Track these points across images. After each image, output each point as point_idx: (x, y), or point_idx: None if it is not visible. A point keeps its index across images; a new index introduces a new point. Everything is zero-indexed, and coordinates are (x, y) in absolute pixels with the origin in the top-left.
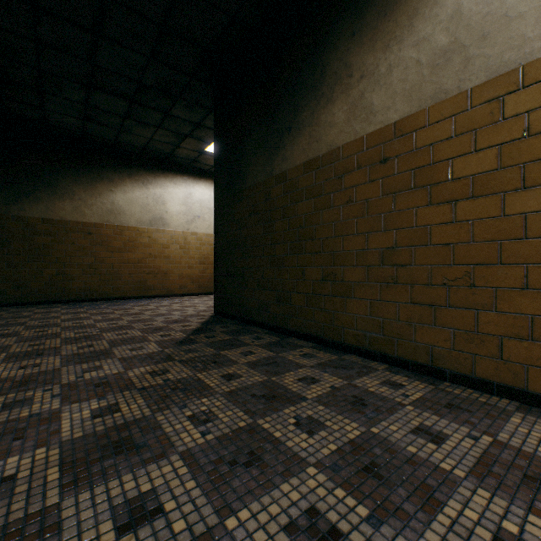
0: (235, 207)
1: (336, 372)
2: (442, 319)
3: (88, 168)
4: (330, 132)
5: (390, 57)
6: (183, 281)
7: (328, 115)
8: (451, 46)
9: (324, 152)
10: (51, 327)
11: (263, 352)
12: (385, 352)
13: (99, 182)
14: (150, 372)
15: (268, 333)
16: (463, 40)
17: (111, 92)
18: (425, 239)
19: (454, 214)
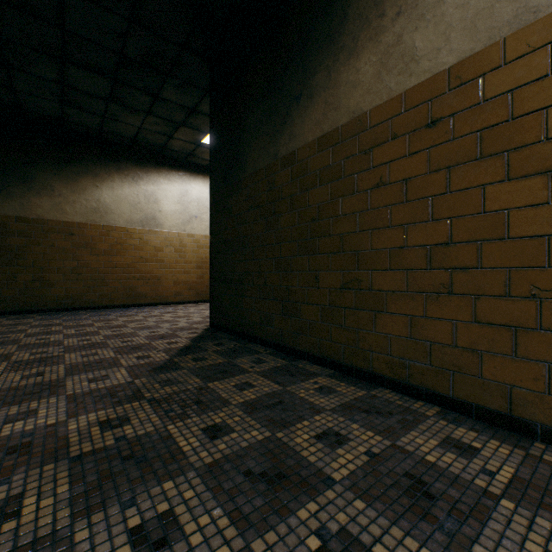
0: (233, 200)
1: (369, 421)
2: (529, 348)
3: (69, 161)
4: (354, 94)
5: None
6: (178, 287)
7: (350, 72)
8: None
9: (344, 122)
10: (7, 345)
11: (265, 383)
12: (435, 388)
13: (82, 176)
14: (102, 422)
15: (272, 353)
16: None
17: (88, 67)
18: (500, 230)
19: (550, 190)
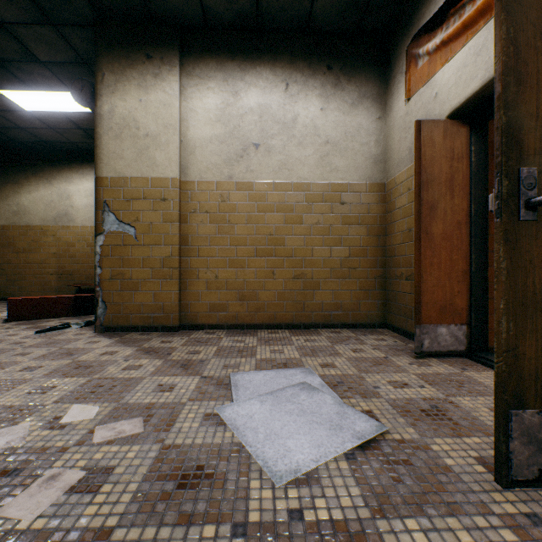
0: None
1: None
2: (16, 284)
3: None
4: None
5: (1, 204)
6: None
7: None
8: (18, 212)
9: None
10: None
11: None
12: None
13: None
14: None
15: None
16: (21, 212)
17: None
18: (12, 262)
19: (19, 256)
